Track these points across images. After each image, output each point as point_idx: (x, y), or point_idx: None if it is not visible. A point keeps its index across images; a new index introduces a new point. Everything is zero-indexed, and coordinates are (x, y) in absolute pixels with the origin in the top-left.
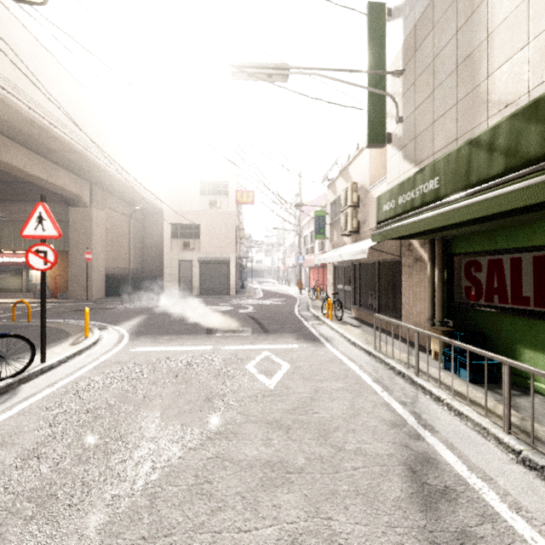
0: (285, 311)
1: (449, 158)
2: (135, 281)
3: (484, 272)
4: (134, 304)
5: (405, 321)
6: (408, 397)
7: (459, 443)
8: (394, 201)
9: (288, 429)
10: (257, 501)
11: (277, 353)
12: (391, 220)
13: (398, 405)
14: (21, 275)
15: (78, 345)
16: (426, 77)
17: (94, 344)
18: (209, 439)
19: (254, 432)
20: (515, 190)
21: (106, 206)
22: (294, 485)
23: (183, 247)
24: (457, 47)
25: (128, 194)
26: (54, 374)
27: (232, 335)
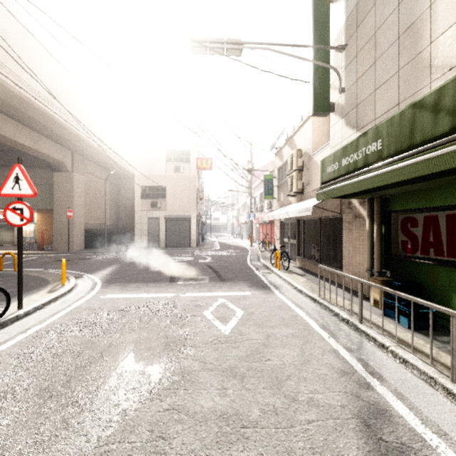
0: (239, 261)
1: (392, 121)
2: (111, 235)
3: (420, 228)
4: (109, 255)
5: (345, 271)
6: (353, 343)
7: (408, 392)
8: (338, 163)
9: (242, 377)
10: None
11: (231, 300)
12: (334, 181)
13: (346, 352)
14: (13, 230)
15: (55, 292)
16: (367, 50)
17: (69, 291)
18: (166, 389)
19: (210, 380)
20: None
21: (85, 171)
22: (249, 442)
23: (151, 206)
24: (399, 18)
25: (104, 161)
26: (29, 320)
27: (192, 282)
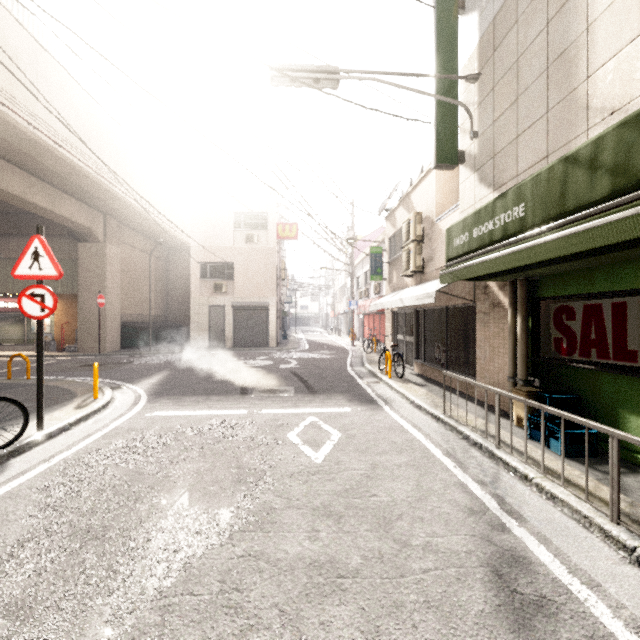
0: (335, 366)
1: (538, 180)
2: (157, 330)
3: (579, 321)
4: (155, 358)
5: (480, 379)
6: (487, 474)
7: (554, 536)
8: (468, 233)
9: (339, 517)
10: (300, 617)
11: (325, 419)
12: (464, 257)
13: (476, 486)
14: (22, 323)
15: (85, 408)
16: (508, 82)
17: (105, 407)
18: (239, 531)
19: (296, 521)
20: (627, 217)
21: (122, 241)
22: (347, 594)
23: (214, 290)
24: (548, 42)
25: (148, 227)
26: (53, 445)
27: (271, 395)
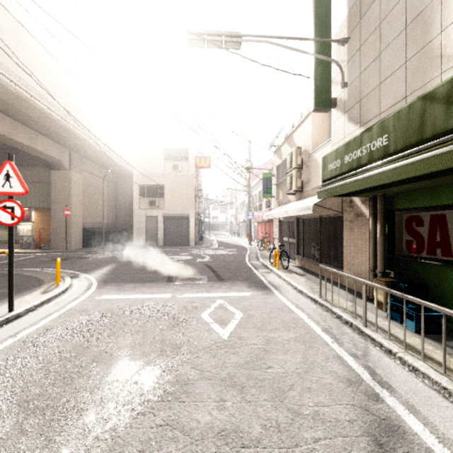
0: (237, 260)
1: (399, 115)
2: (109, 234)
3: (426, 227)
4: (106, 254)
5: (347, 271)
6: (358, 348)
7: (421, 405)
8: (340, 160)
9: (242, 387)
10: None
11: (230, 301)
12: (337, 178)
13: (351, 358)
14: None
15: (48, 293)
16: (372, 42)
17: (64, 292)
18: (160, 401)
19: (207, 391)
20: None
21: (83, 169)
22: None
23: (150, 205)
24: (406, 7)
25: (102, 159)
26: (20, 323)
27: (189, 282)
